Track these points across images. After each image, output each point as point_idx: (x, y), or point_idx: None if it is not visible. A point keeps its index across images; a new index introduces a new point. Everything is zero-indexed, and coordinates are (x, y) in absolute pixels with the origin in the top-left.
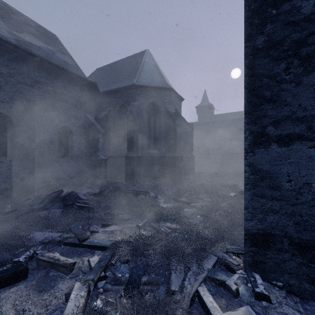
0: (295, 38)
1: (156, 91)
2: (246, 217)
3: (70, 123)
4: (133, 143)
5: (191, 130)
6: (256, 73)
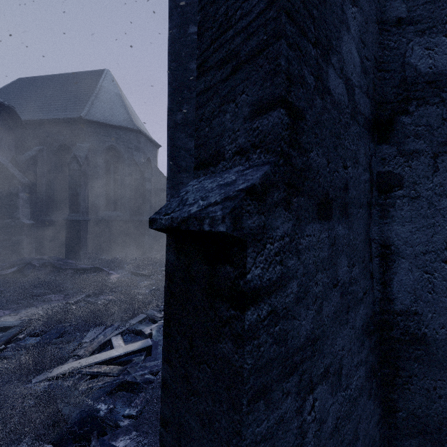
0: None
1: (118, 131)
2: None
3: None
4: (78, 202)
5: None
6: (176, 144)
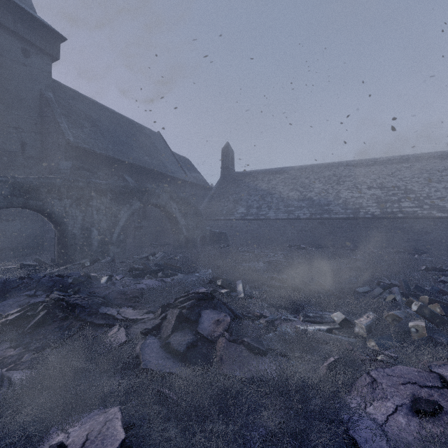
0: None
1: None
2: None
3: None
4: None
5: None
6: None
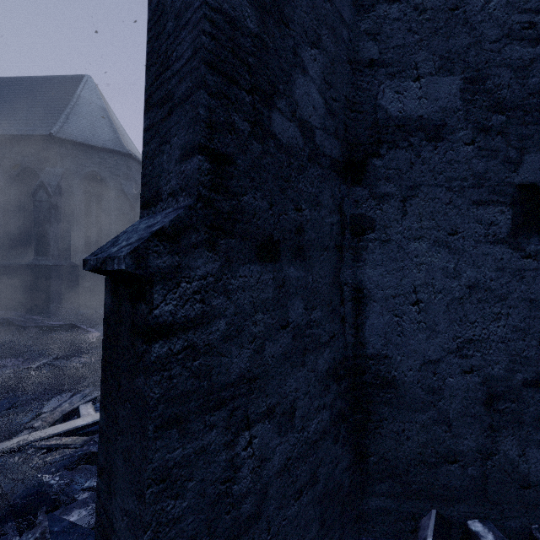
0: None
1: (101, 154)
2: None
3: None
4: (47, 242)
5: None
6: None
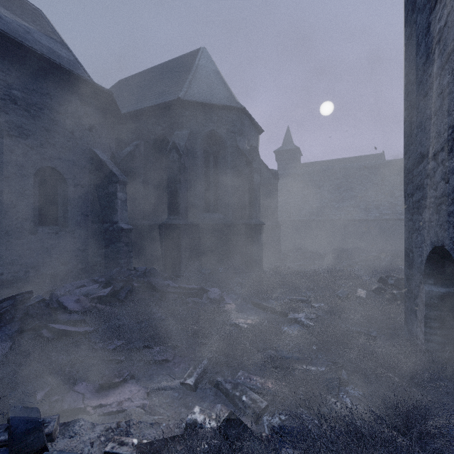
0: None
1: (219, 112)
2: None
3: (60, 163)
4: (178, 201)
5: (274, 182)
6: None
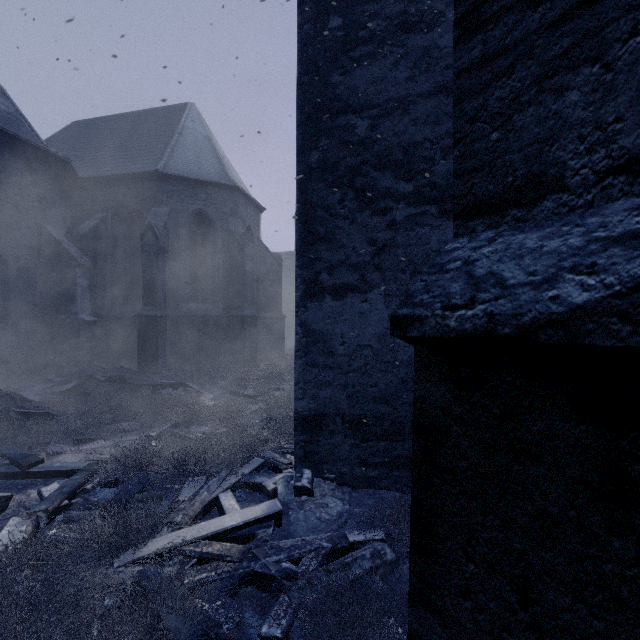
0: (350, 163)
1: (207, 189)
2: (297, 395)
3: None
4: (155, 290)
5: (278, 268)
6: (309, 200)
